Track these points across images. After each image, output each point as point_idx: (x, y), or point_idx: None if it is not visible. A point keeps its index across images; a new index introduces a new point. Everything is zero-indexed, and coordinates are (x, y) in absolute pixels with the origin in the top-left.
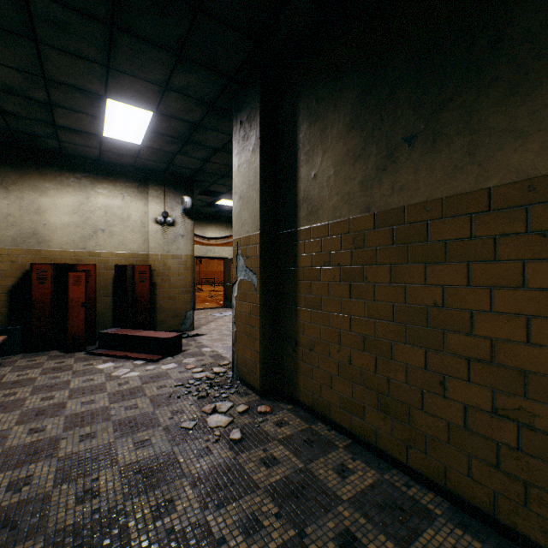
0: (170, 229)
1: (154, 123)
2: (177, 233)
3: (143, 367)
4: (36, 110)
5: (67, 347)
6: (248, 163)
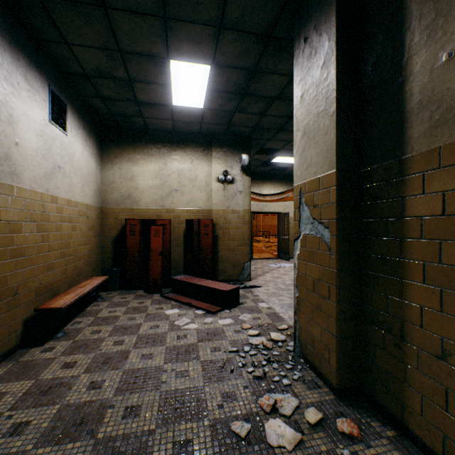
0: (230, 186)
1: (212, 80)
2: (236, 189)
3: (202, 319)
4: (122, 89)
5: (148, 288)
6: (316, 84)
